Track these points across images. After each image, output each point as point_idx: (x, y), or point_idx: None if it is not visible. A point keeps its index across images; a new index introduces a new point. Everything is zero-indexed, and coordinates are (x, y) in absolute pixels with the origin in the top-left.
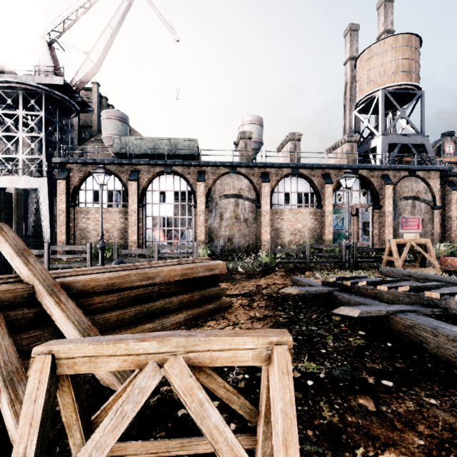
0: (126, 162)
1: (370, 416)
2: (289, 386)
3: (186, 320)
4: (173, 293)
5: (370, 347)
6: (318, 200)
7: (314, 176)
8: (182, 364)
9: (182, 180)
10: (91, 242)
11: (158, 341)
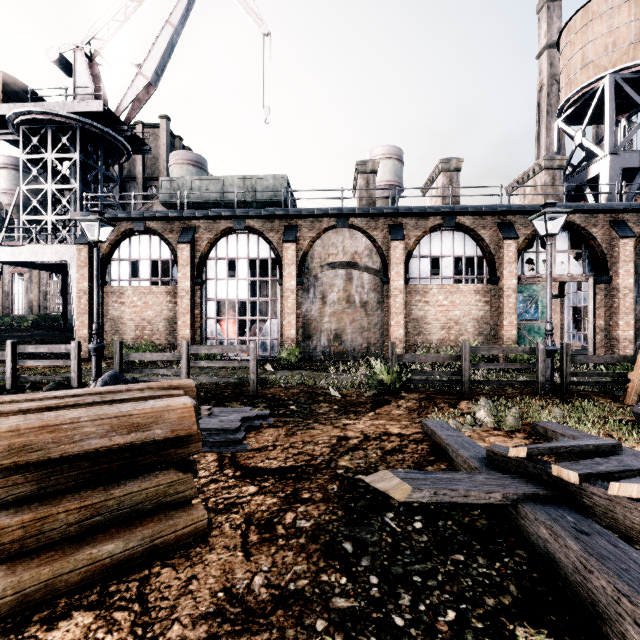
0: (173, 215)
1: None
2: None
3: None
4: None
5: None
6: (490, 269)
7: (483, 228)
8: None
9: (262, 241)
10: (127, 339)
11: None
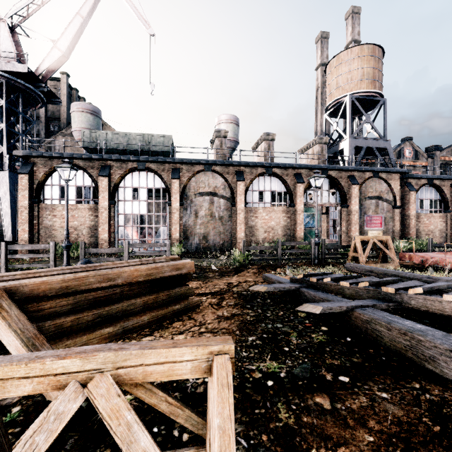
0: (96, 157)
1: (325, 415)
2: (229, 400)
3: (150, 323)
4: (137, 294)
5: (331, 343)
6: (290, 198)
7: (287, 176)
8: (109, 382)
9: (156, 177)
10: (58, 240)
11: (81, 358)
